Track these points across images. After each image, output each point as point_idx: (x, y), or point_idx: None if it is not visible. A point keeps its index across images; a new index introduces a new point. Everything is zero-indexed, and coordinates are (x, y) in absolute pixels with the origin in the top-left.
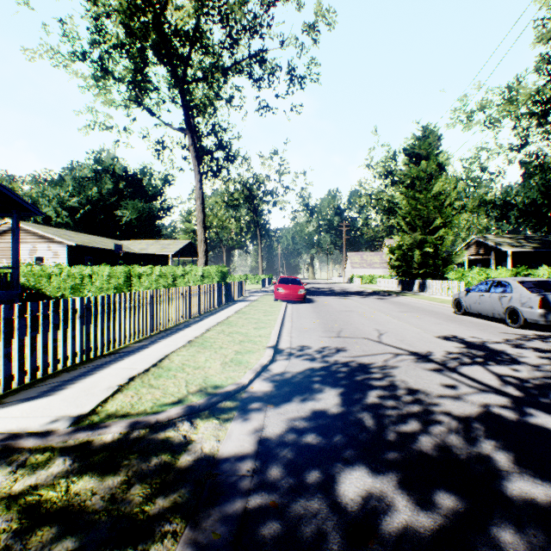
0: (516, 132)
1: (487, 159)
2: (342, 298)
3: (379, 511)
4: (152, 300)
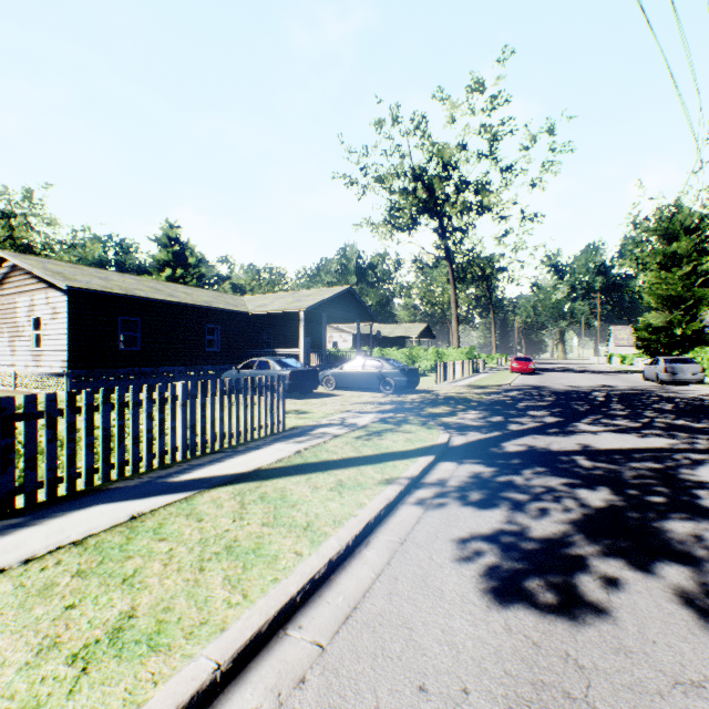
0: None
1: None
2: (570, 373)
3: (528, 391)
4: (454, 365)
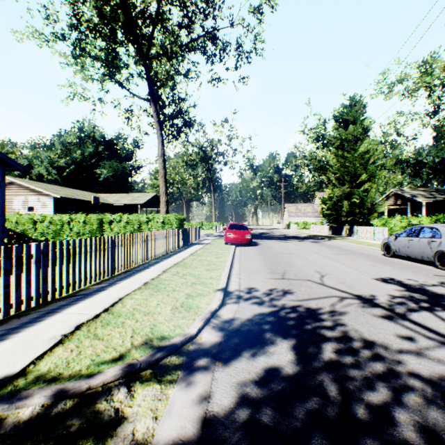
0: (431, 99)
1: (403, 125)
2: (282, 241)
3: None
4: (114, 244)
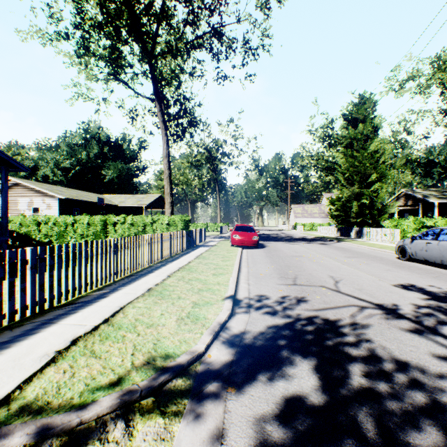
0: (445, 96)
1: (413, 124)
2: (290, 243)
3: None
4: (116, 247)
